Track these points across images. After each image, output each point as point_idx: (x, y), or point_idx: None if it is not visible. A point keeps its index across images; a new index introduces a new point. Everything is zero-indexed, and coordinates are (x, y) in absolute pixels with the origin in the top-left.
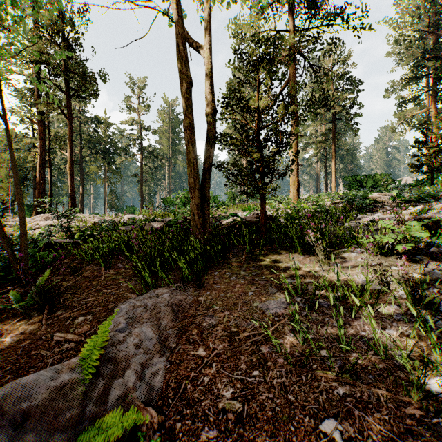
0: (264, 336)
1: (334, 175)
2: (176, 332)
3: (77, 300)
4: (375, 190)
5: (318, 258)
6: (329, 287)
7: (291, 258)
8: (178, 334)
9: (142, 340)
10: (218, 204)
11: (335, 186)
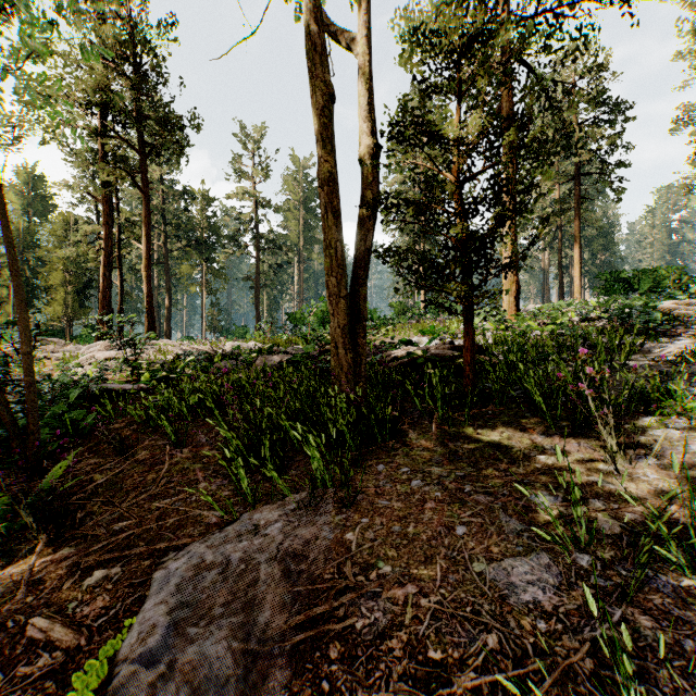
0: (522, 694)
1: (579, 270)
2: (290, 647)
3: (108, 518)
4: (662, 295)
5: (595, 440)
6: (670, 539)
7: (534, 437)
8: (295, 653)
9: (199, 689)
10: (378, 323)
11: (580, 289)
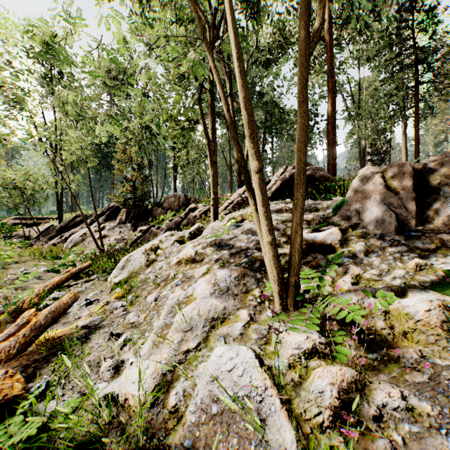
0: None
1: None
2: None
3: None
4: None
5: None
6: None
7: None
8: None
9: None
10: None
11: None
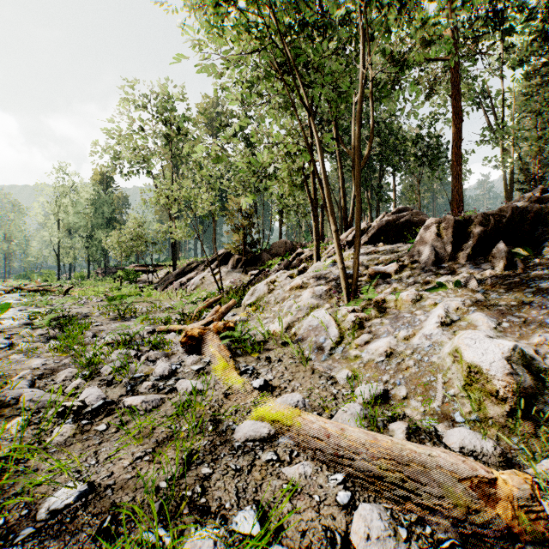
0: None
1: None
2: None
3: None
4: None
5: None
6: None
7: None
8: None
9: None
10: None
11: None
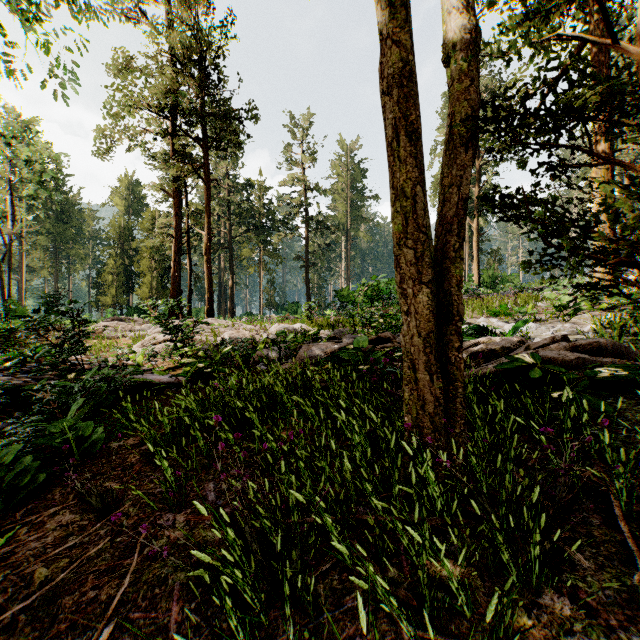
0: None
1: None
2: None
3: None
4: None
5: None
6: None
7: None
8: None
9: None
10: None
11: None
